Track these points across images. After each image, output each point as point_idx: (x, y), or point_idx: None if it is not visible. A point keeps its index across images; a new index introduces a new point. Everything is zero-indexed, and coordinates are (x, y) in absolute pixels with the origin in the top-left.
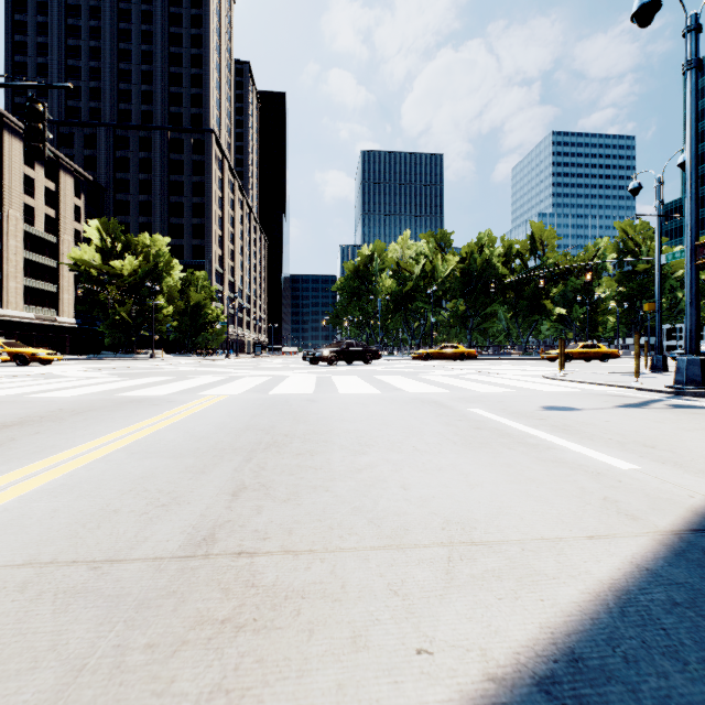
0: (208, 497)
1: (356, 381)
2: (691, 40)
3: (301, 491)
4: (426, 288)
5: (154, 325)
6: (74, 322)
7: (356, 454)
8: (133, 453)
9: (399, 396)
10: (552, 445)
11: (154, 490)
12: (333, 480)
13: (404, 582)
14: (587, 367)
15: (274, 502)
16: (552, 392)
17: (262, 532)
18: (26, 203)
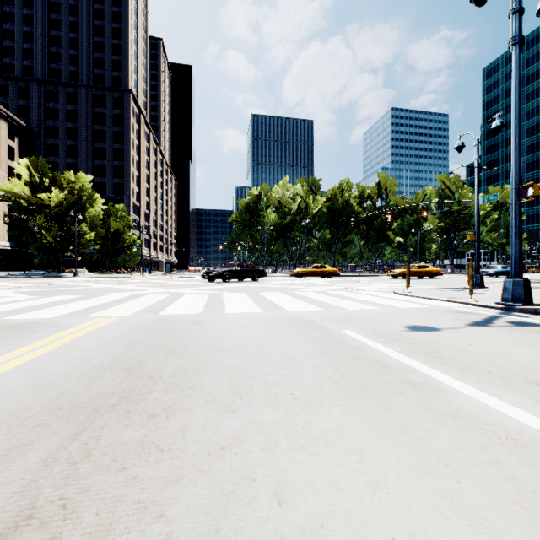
0: None
1: (243, 299)
2: (515, 20)
3: (116, 524)
4: (301, 221)
5: (79, 248)
6: (8, 244)
7: (223, 412)
8: None
9: (279, 315)
10: (438, 385)
11: None
12: (177, 483)
13: None
14: (422, 283)
15: None
16: (407, 309)
17: None
18: None
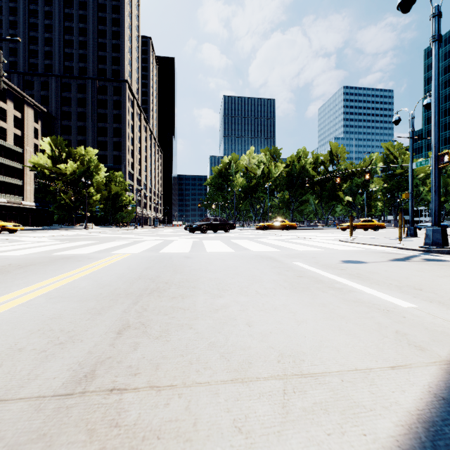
0: (98, 335)
1: (218, 244)
2: (435, 22)
3: (171, 329)
4: (264, 183)
5: (87, 207)
6: (34, 205)
7: (215, 297)
8: (51, 298)
9: (246, 253)
10: (352, 289)
11: (57, 330)
12: (196, 319)
13: (247, 417)
14: (366, 234)
15: (149, 339)
16: (346, 251)
17: (134, 368)
18: (1, 126)
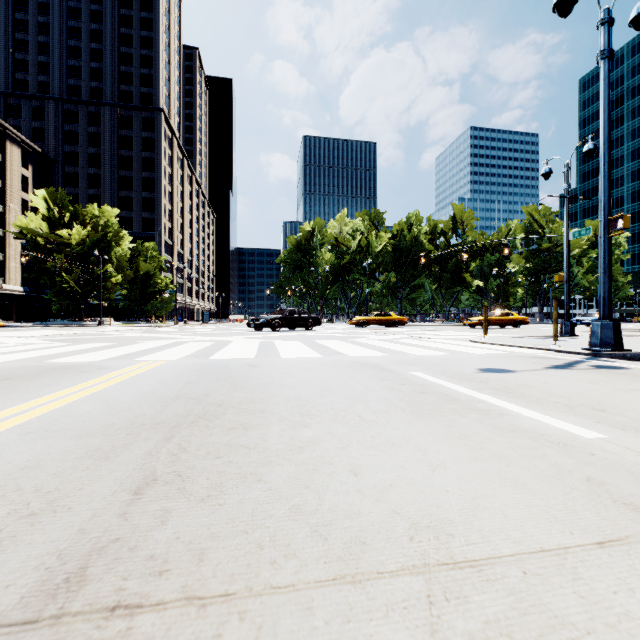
0: (100, 497)
1: (298, 346)
2: (604, 32)
3: (226, 483)
4: (362, 261)
5: (103, 293)
6: (21, 289)
7: (296, 427)
8: (29, 432)
9: (340, 359)
10: (503, 411)
11: (29, 489)
12: (268, 464)
13: None
14: (504, 332)
15: (188, 503)
16: (482, 355)
17: (160, 560)
18: None
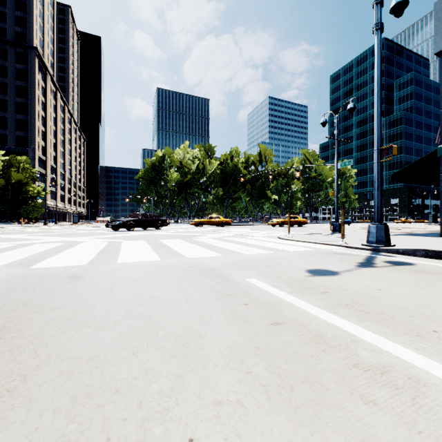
0: None
1: (142, 246)
2: (378, 10)
3: None
4: (199, 179)
5: None
6: None
7: None
8: None
9: (177, 263)
10: (405, 368)
11: None
12: None
13: None
14: (295, 230)
15: None
16: (297, 252)
17: None
18: None
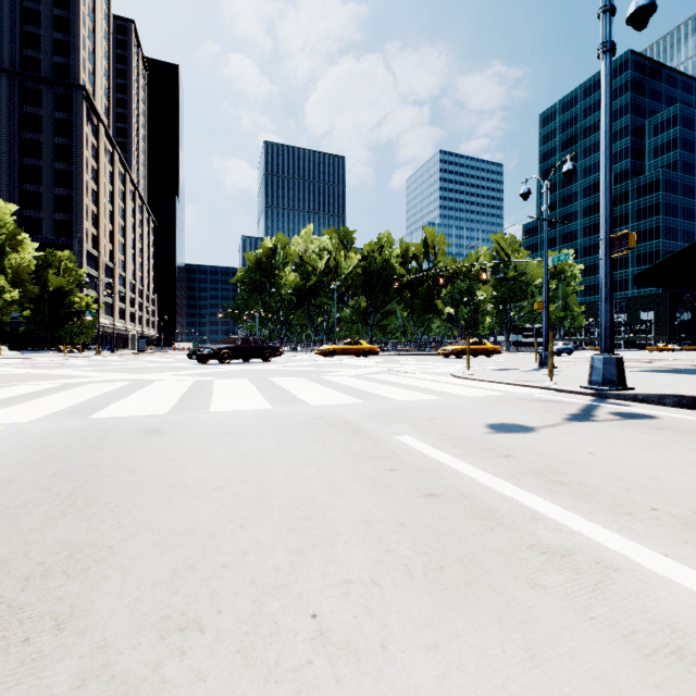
0: None
1: (243, 387)
2: (606, 21)
3: None
4: (330, 283)
5: None
6: None
7: None
8: None
9: (296, 412)
10: (596, 551)
11: None
12: None
13: None
14: (481, 363)
15: None
16: (478, 398)
17: None
18: None
